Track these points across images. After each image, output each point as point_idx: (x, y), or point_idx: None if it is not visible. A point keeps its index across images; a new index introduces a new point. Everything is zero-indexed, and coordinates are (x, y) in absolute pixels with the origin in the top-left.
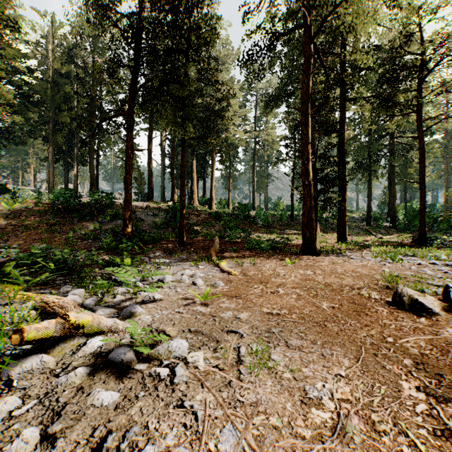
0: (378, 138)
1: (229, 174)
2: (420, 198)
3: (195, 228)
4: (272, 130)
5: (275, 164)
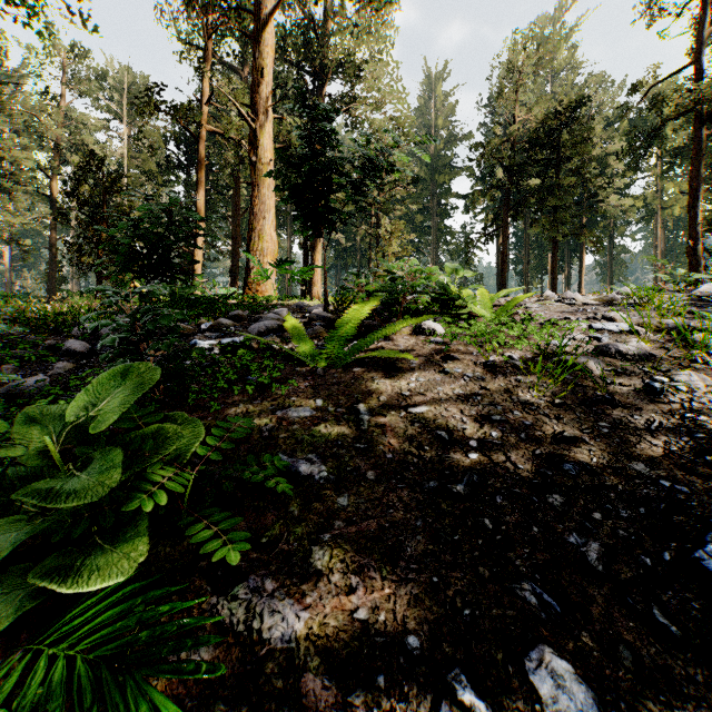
0: None
1: (609, 259)
2: None
3: None
4: None
5: None
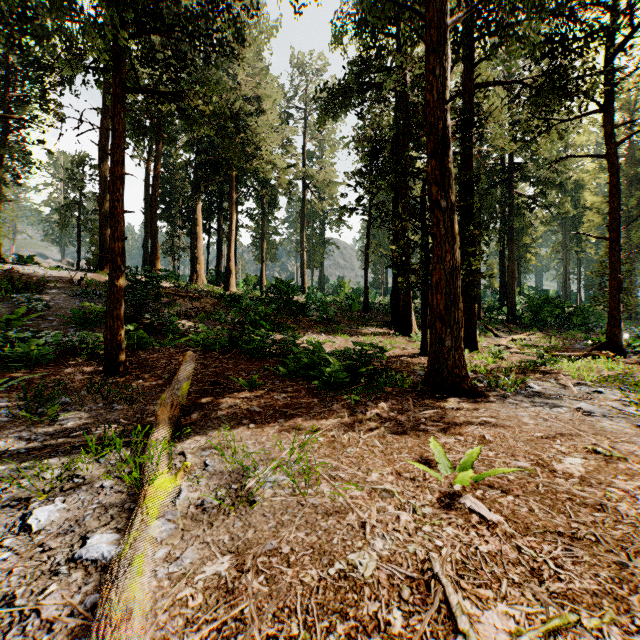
0: (491, 186)
1: (262, 233)
2: (612, 267)
3: (181, 324)
4: (331, 168)
5: (338, 216)
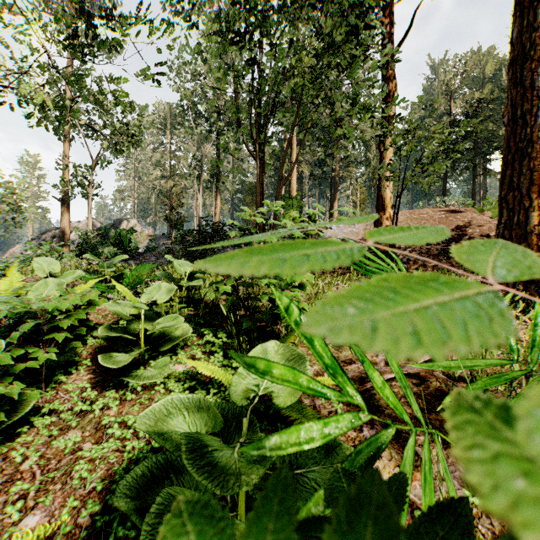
0: None
1: None
2: None
3: None
4: None
5: None
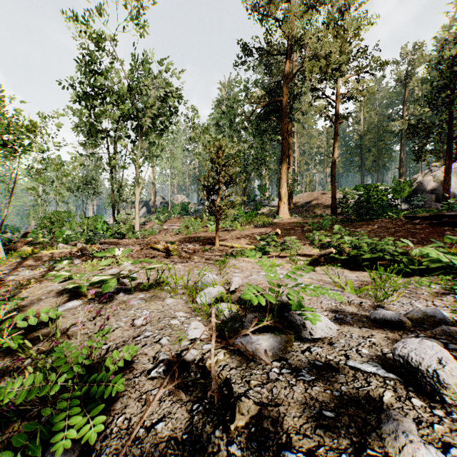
0: None
1: None
2: None
3: None
4: None
5: None
